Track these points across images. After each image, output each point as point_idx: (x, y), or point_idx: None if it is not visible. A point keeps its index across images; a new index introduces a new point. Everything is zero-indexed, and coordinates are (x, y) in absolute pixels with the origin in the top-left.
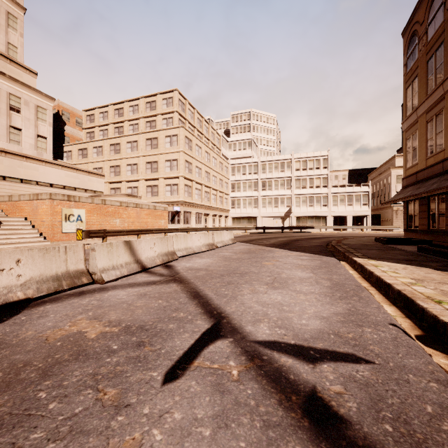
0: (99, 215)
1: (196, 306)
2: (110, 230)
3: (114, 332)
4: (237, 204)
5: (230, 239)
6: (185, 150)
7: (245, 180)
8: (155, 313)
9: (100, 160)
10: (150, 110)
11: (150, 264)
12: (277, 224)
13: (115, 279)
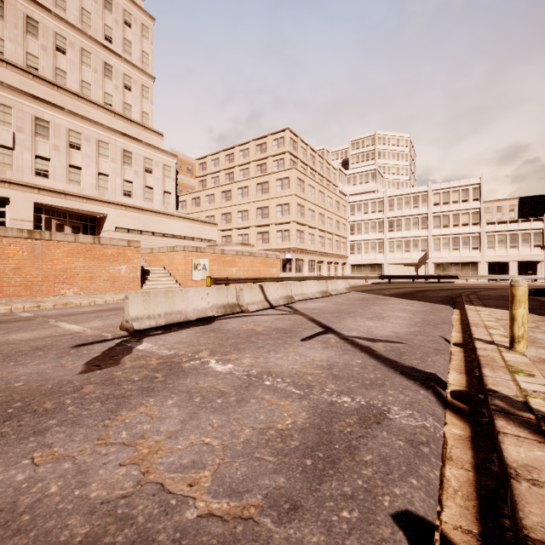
0: (219, 264)
1: (313, 324)
2: (231, 278)
3: (270, 329)
4: (357, 249)
5: (345, 288)
6: (297, 193)
7: (367, 220)
8: (288, 325)
9: (212, 208)
10: (260, 153)
11: (275, 304)
12: (409, 272)
13: (255, 311)
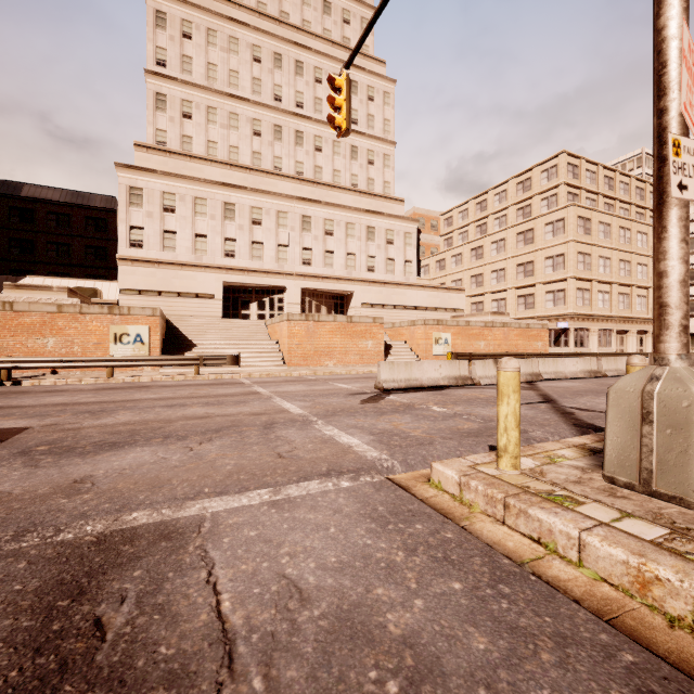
0: (463, 338)
1: (539, 397)
2: (475, 353)
3: (491, 397)
4: None
5: None
6: (576, 238)
7: None
8: None
9: (459, 271)
10: (522, 193)
11: None
12: None
13: (487, 385)
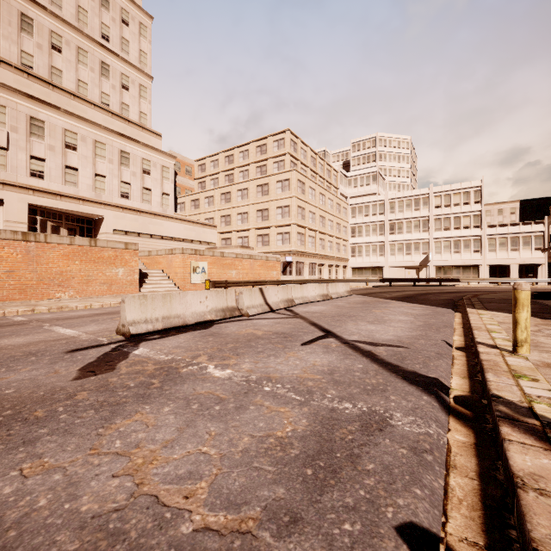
0: (218, 267)
1: (314, 328)
2: (230, 281)
3: (270, 334)
4: (358, 252)
5: (346, 291)
6: (297, 195)
7: (368, 222)
8: (289, 329)
9: (211, 210)
10: (260, 155)
11: (275, 307)
12: (410, 275)
13: (254, 315)
